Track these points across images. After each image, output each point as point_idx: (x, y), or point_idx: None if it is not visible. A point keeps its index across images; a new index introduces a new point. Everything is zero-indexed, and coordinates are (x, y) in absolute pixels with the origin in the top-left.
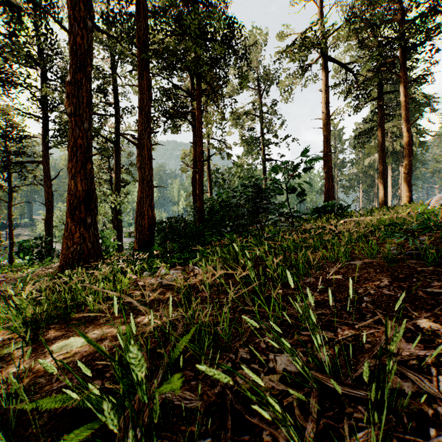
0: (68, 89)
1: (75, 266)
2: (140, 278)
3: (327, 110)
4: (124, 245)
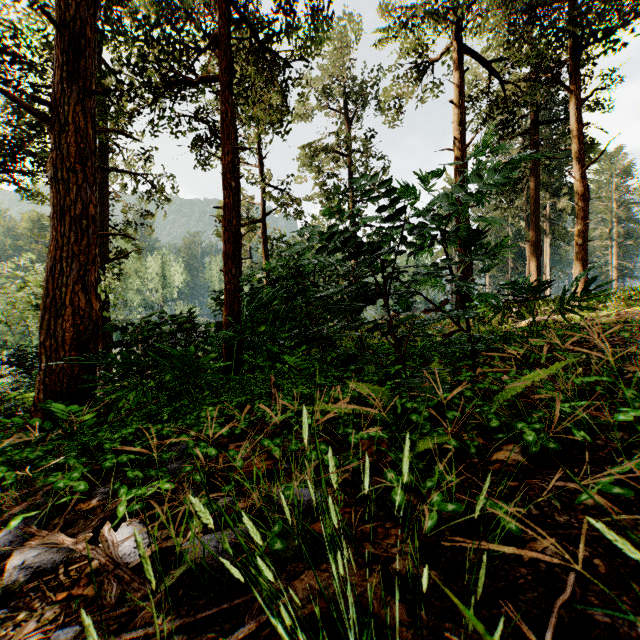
0: None
1: None
2: None
3: (462, 135)
4: None
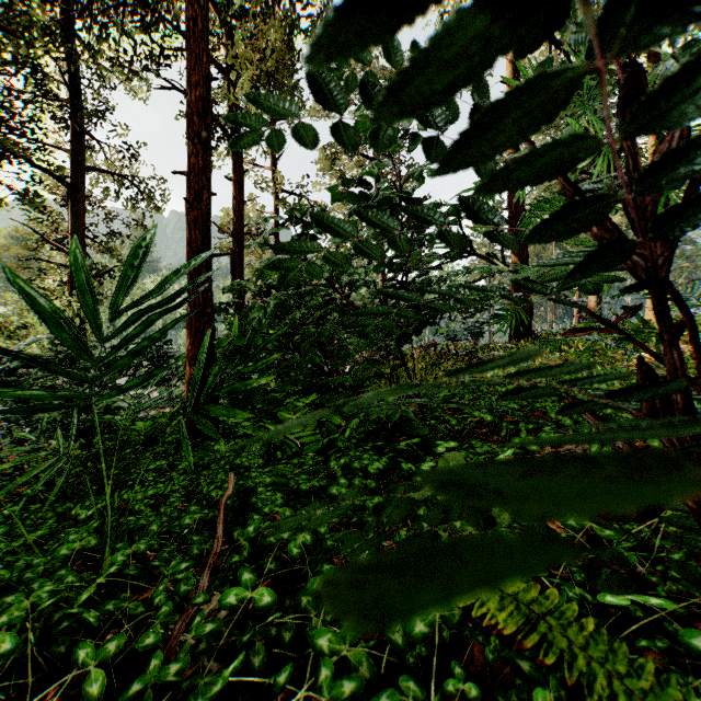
0: None
1: None
2: None
3: None
4: None
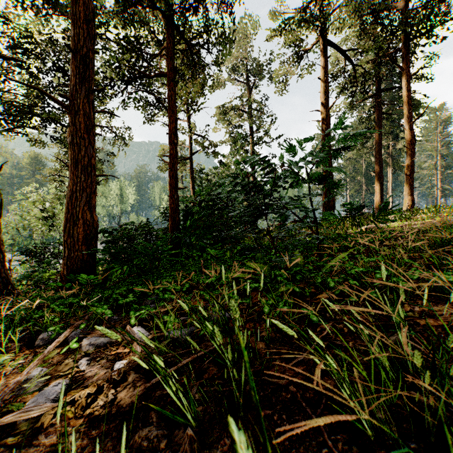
0: None
1: None
2: None
3: (327, 101)
4: (98, 254)
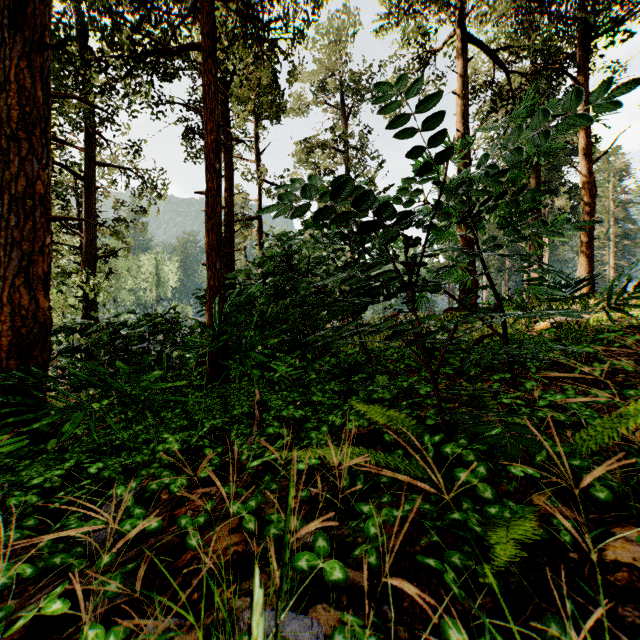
0: None
1: None
2: None
3: (465, 127)
4: None
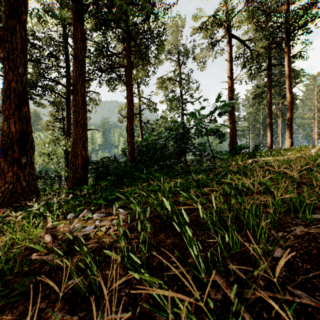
0: (2, 34)
1: (6, 205)
2: (57, 225)
3: (232, 75)
4: None
